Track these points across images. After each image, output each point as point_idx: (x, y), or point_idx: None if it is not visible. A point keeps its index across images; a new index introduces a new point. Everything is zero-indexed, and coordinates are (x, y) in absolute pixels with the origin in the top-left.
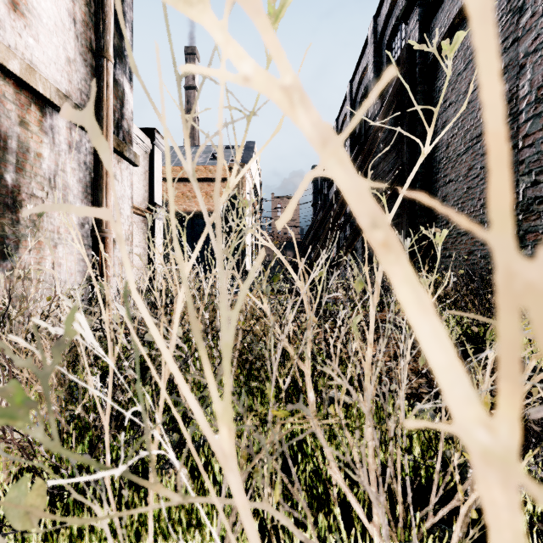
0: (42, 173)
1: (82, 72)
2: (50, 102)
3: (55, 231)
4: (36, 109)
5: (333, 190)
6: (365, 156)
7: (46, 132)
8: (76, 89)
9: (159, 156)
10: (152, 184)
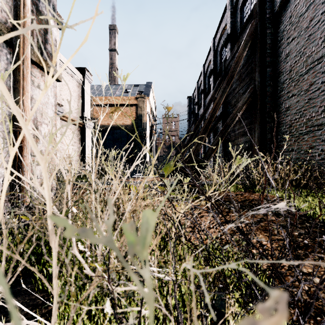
0: None
1: None
2: None
3: None
4: None
5: (201, 110)
6: (228, 80)
7: None
8: None
9: (88, 86)
10: (83, 104)
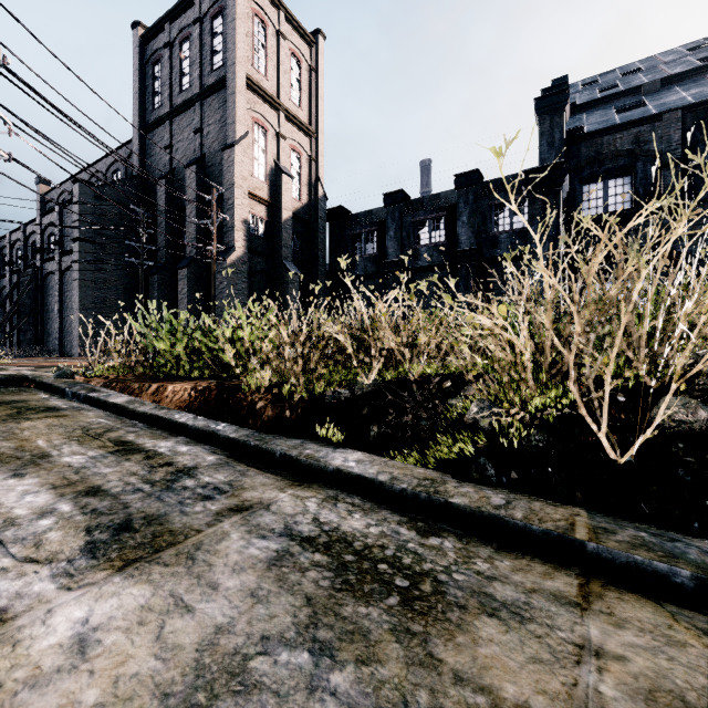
0: None
1: None
2: None
3: None
4: None
5: None
6: (16, 304)
7: None
8: None
9: None
10: None
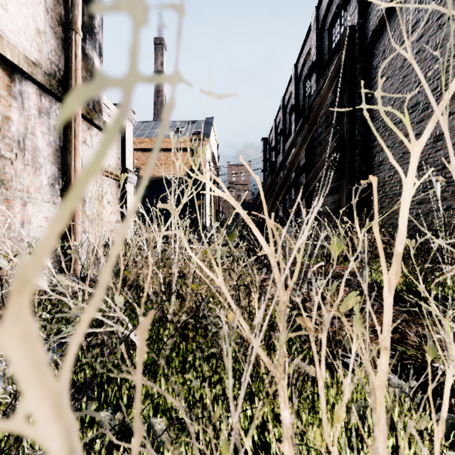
0: (11, 135)
1: (52, 44)
2: (19, 68)
3: (24, 190)
4: (5, 75)
5: (280, 158)
6: (310, 126)
7: (15, 97)
8: (46, 59)
9: (130, 128)
10: (124, 152)
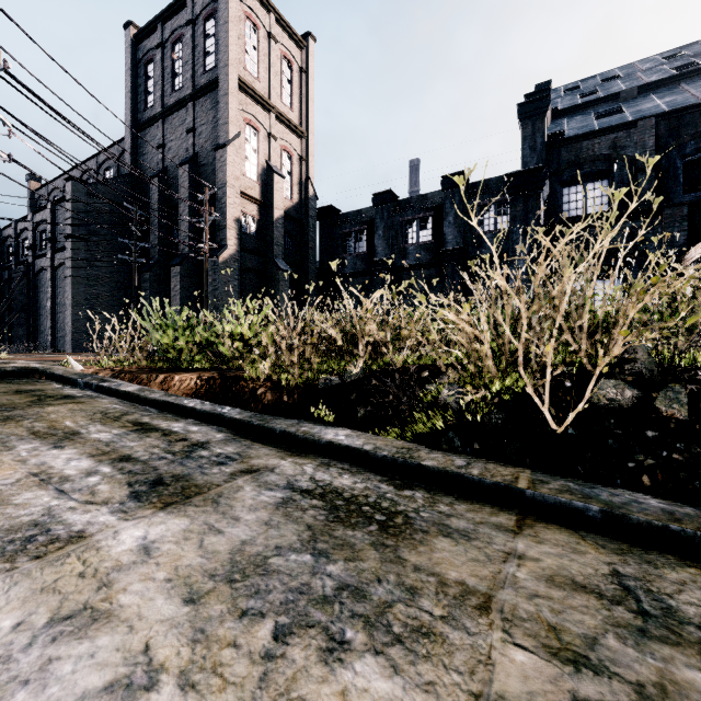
0: None
1: None
2: None
3: None
4: None
5: None
6: (8, 300)
7: None
8: None
9: None
10: None
